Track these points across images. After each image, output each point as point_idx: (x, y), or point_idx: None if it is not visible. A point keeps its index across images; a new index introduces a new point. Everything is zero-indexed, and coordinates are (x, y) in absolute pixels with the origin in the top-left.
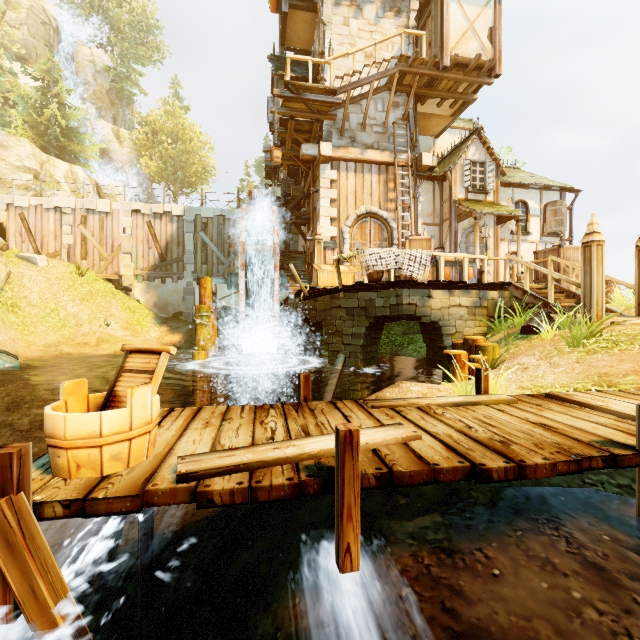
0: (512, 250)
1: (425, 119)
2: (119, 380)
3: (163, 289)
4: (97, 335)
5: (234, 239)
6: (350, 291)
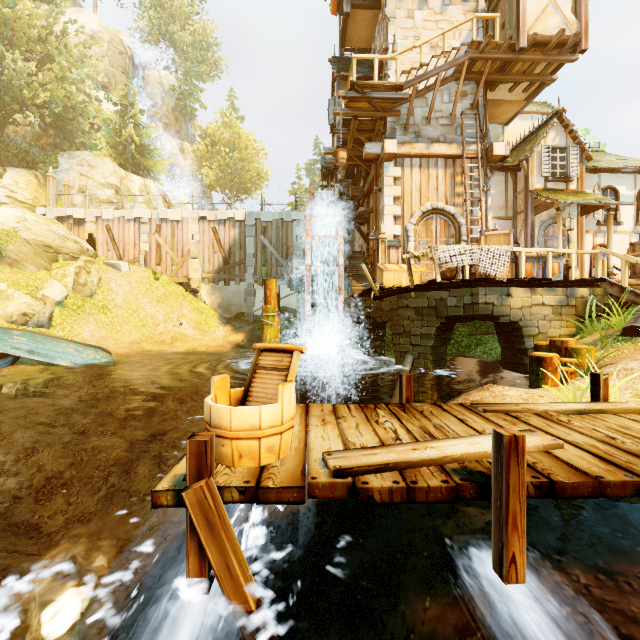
0: (598, 242)
1: (493, 106)
2: (254, 377)
3: (226, 291)
4: (171, 334)
5: (292, 241)
6: (421, 290)
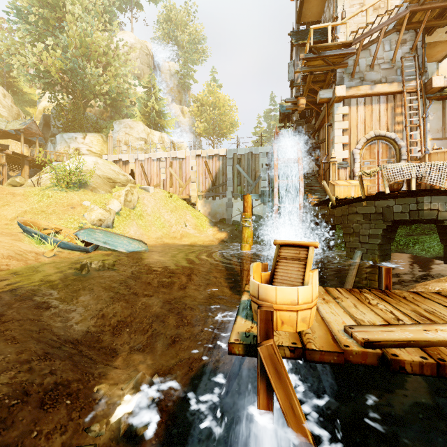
0: None
1: (429, 48)
2: (277, 264)
3: (214, 203)
4: (180, 232)
5: (258, 168)
6: (371, 200)
